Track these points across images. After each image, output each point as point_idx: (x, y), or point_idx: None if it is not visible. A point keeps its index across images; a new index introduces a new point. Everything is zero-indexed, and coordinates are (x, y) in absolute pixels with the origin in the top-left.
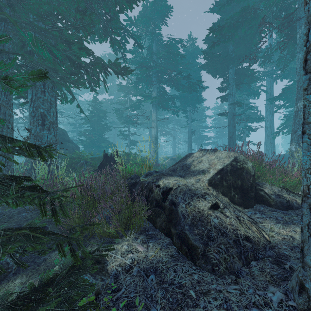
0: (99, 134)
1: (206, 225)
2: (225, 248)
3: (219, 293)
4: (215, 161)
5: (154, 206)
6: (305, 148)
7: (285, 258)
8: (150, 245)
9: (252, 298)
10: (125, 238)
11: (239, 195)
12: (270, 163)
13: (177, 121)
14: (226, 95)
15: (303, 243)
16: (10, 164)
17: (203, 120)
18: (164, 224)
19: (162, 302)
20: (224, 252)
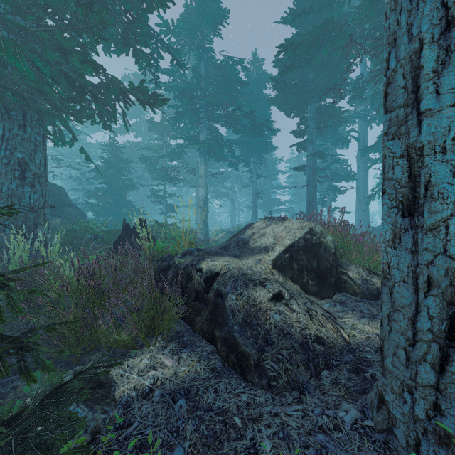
0: (119, 195)
1: (263, 324)
2: (287, 354)
3: (275, 418)
4: (282, 233)
5: (193, 300)
6: (386, 213)
7: (368, 364)
8: (184, 356)
9: (319, 420)
10: (147, 349)
11: (314, 280)
12: (356, 236)
13: (236, 177)
14: (304, 141)
15: (383, 340)
16: None
17: (274, 176)
18: (206, 325)
19: (193, 438)
20: (285, 361)
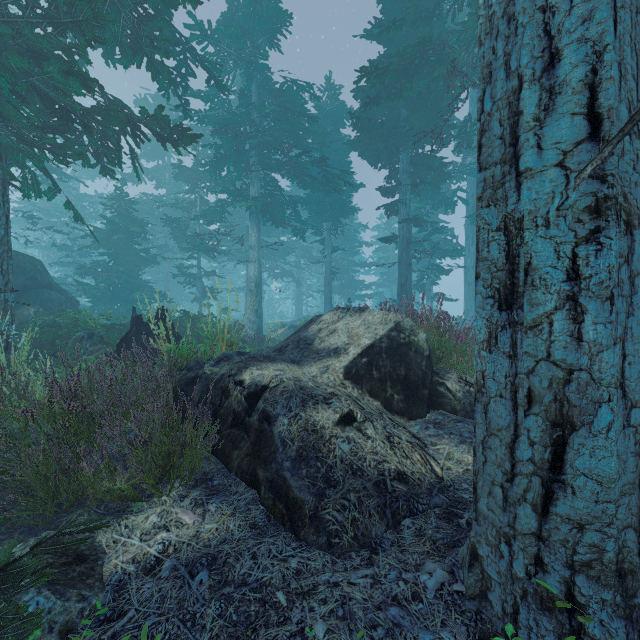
0: (130, 273)
1: (325, 458)
2: (356, 499)
3: (334, 589)
4: (359, 330)
5: (230, 426)
6: (480, 305)
7: (463, 507)
8: (212, 508)
9: (393, 588)
10: (158, 500)
11: (401, 394)
12: (457, 333)
13: (304, 249)
14: (395, 202)
15: (477, 475)
16: None
17: (356, 250)
18: (246, 462)
19: (215, 627)
20: (353, 508)
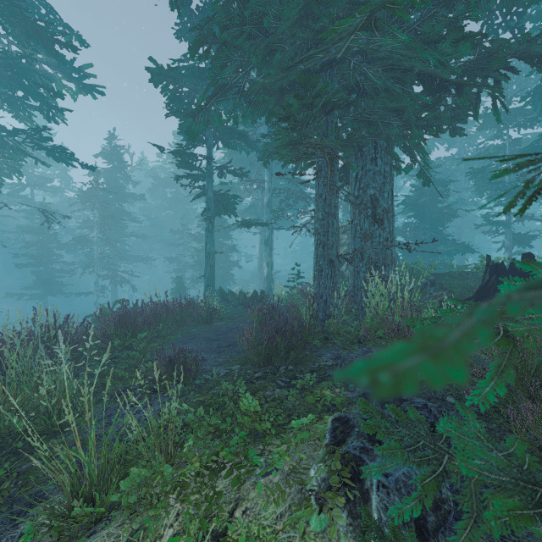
0: (433, 229)
1: None
2: None
3: None
4: None
5: None
6: None
7: None
8: None
9: None
10: None
11: None
12: None
13: None
14: None
15: None
16: (336, 282)
17: None
18: None
19: None
20: None
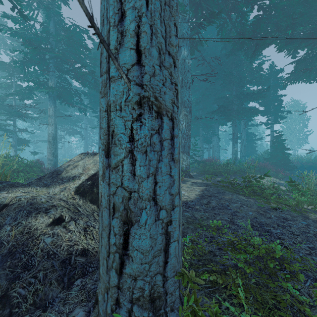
0: None
1: (29, 250)
2: (43, 275)
3: None
4: (90, 165)
5: None
6: (100, 154)
7: None
8: None
9: None
10: None
11: None
12: None
13: (89, 120)
14: None
15: (99, 253)
16: None
17: None
18: None
19: None
20: (38, 282)
